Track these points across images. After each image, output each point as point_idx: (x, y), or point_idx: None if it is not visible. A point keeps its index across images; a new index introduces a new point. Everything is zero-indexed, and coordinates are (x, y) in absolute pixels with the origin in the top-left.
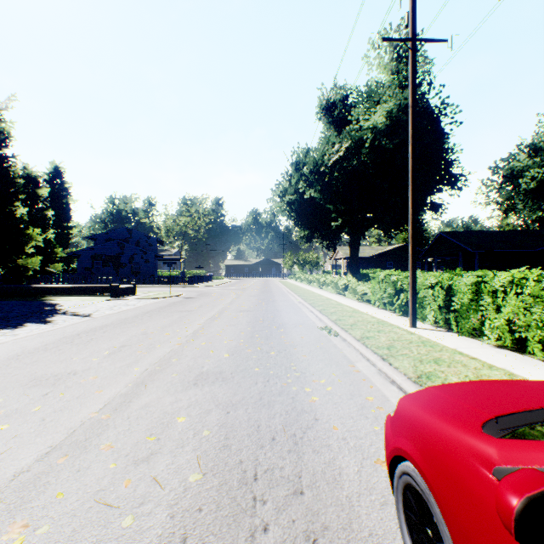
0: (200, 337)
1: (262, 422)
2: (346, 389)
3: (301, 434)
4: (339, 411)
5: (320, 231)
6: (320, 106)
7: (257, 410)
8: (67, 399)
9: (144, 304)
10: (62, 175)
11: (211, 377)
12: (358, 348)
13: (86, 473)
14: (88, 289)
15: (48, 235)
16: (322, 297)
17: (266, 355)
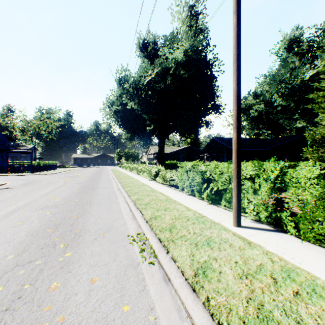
0: None
1: None
2: None
3: None
4: None
5: (138, 134)
6: (138, 44)
7: None
8: None
9: None
10: None
11: None
12: None
13: None
14: None
15: None
16: (139, 182)
17: None
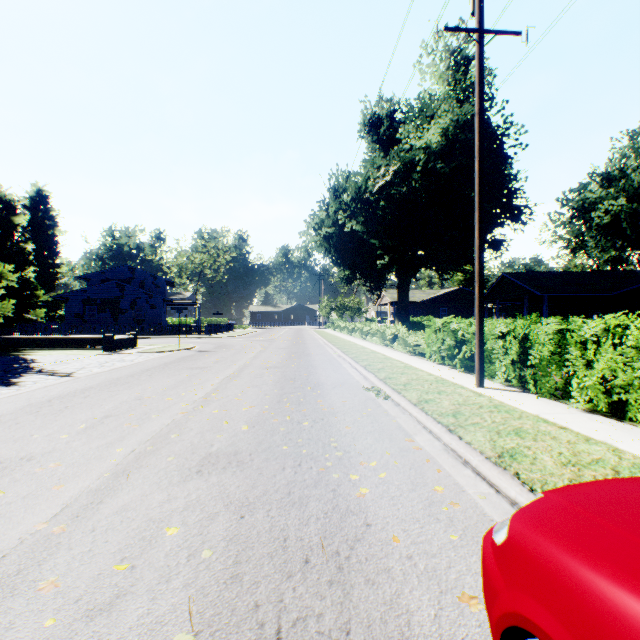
0: (212, 402)
1: (290, 533)
2: (405, 475)
3: (347, 552)
4: (399, 511)
5: (362, 271)
6: (363, 122)
7: (284, 513)
8: (8, 500)
9: (146, 360)
10: (47, 200)
11: (221, 461)
12: (416, 416)
13: (2, 639)
14: (76, 341)
15: (27, 274)
16: (366, 349)
17: (298, 427)
